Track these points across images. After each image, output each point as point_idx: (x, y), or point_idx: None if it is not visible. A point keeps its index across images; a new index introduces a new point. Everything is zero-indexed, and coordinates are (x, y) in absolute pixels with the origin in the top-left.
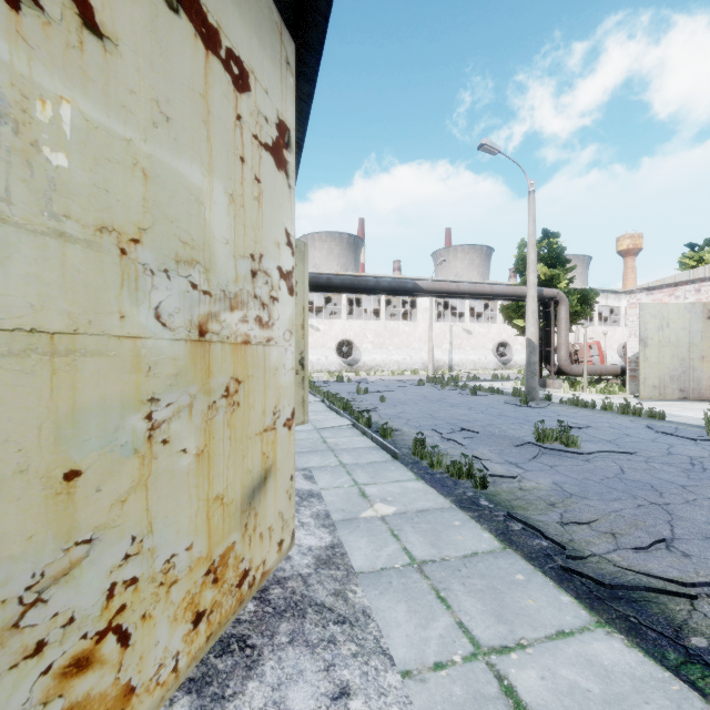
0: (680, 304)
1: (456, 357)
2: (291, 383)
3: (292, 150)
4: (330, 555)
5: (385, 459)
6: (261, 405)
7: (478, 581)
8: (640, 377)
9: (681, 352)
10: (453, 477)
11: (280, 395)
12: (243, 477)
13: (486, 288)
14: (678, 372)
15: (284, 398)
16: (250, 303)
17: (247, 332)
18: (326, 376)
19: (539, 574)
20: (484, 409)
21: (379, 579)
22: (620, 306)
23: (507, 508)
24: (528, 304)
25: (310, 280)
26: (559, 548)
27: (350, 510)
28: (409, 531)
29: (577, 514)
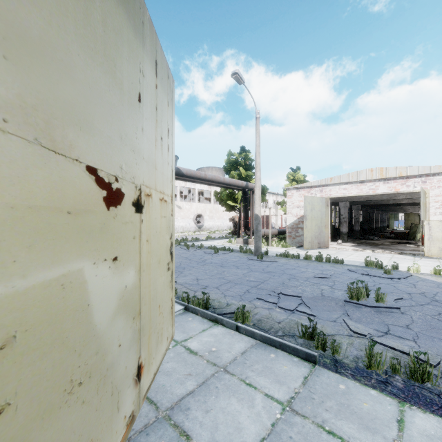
0: (318, 197)
1: None
2: None
3: None
4: None
5: (306, 368)
6: None
7: None
8: (304, 237)
9: (318, 223)
10: (418, 383)
11: None
12: None
13: (221, 179)
14: (317, 233)
15: None
16: None
17: None
18: None
19: None
20: (248, 267)
21: None
22: None
23: None
24: (256, 191)
25: None
26: None
27: None
28: None
29: None
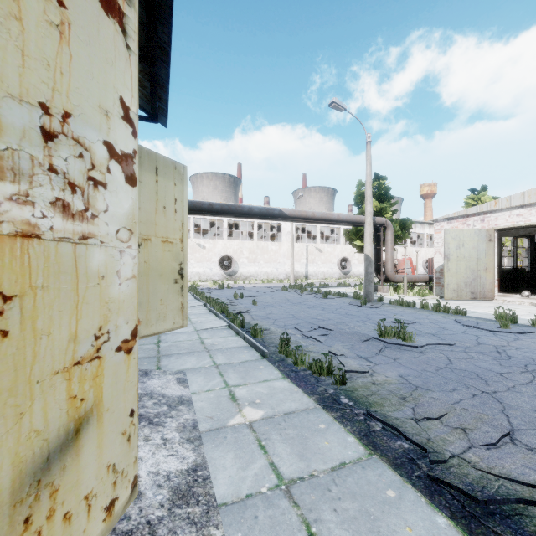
0: (471, 230)
1: (311, 269)
2: (131, 294)
3: (133, 4)
4: (190, 482)
5: (255, 358)
6: (66, 329)
7: (350, 505)
8: (445, 283)
9: (472, 265)
10: (315, 374)
11: (109, 311)
12: (18, 447)
13: (334, 216)
14: (470, 279)
15: (118, 315)
16: (38, 176)
17: (31, 219)
18: (210, 284)
19: (409, 486)
20: (334, 310)
21: (244, 513)
22: (424, 233)
23: (365, 405)
24: (366, 228)
25: (194, 205)
26: (420, 450)
27: (218, 418)
28: (277, 440)
29: (427, 408)
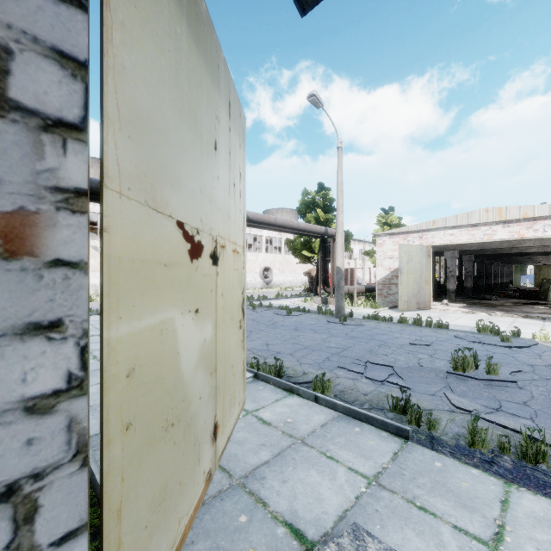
0: (417, 246)
1: None
2: None
3: None
4: None
5: (396, 444)
6: None
7: None
8: (399, 295)
9: (417, 277)
10: (531, 464)
11: None
12: None
13: (295, 224)
14: (416, 291)
15: None
16: None
17: None
18: None
19: None
20: (328, 331)
21: None
22: None
23: None
24: (338, 239)
25: None
26: None
27: None
28: None
29: None
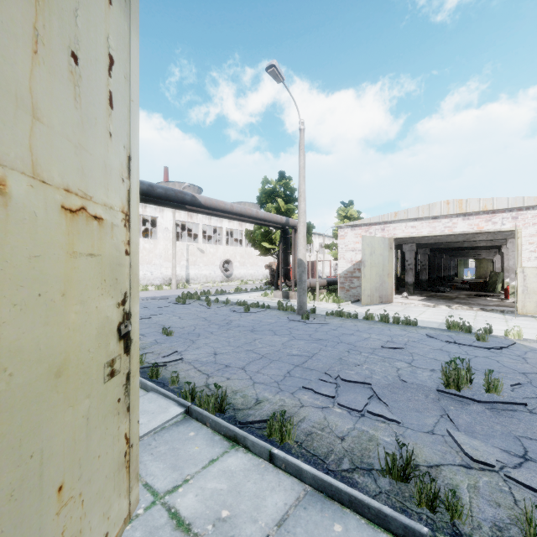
0: (379, 238)
1: (192, 272)
2: None
3: None
4: None
5: None
6: None
7: None
8: (362, 289)
9: (380, 270)
10: None
11: None
12: None
13: (253, 212)
14: (378, 284)
15: None
16: None
17: None
18: None
19: None
20: (289, 332)
21: None
22: None
23: None
24: (300, 228)
25: None
26: None
27: None
28: None
29: None
